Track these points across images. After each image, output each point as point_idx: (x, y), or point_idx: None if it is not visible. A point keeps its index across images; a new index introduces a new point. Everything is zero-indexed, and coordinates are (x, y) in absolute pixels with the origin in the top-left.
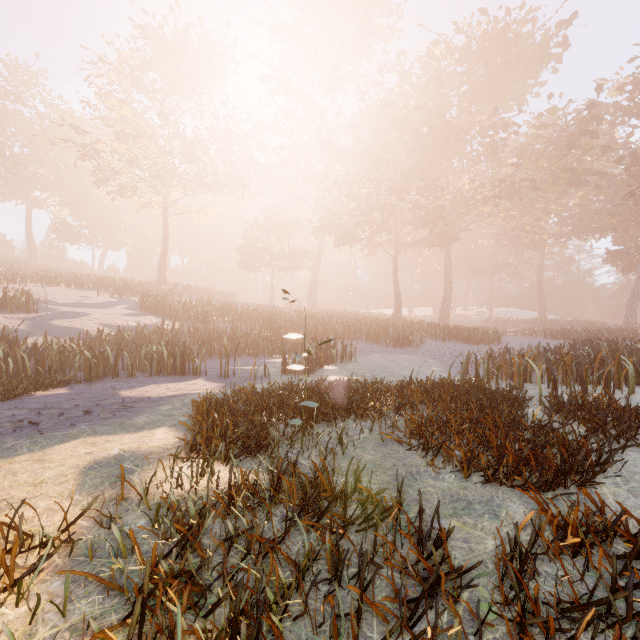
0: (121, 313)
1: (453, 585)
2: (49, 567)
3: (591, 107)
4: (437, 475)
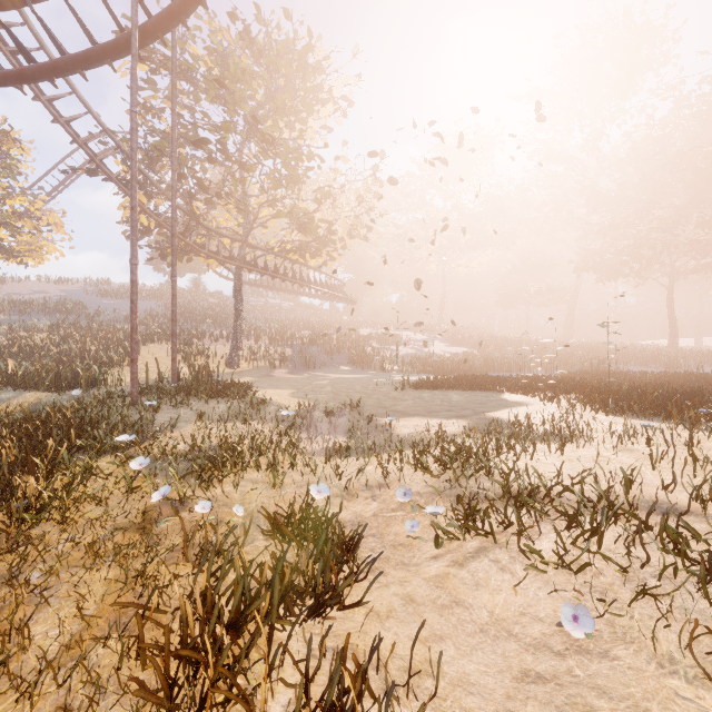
0: (443, 345)
1: None
2: None
3: None
4: None
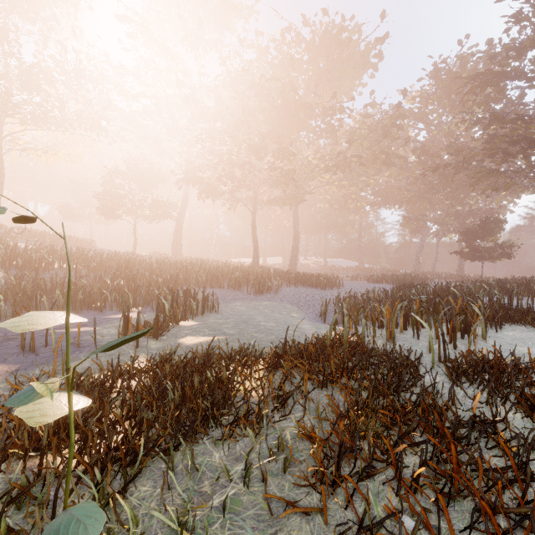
0: None
1: None
2: None
3: (399, 106)
4: None
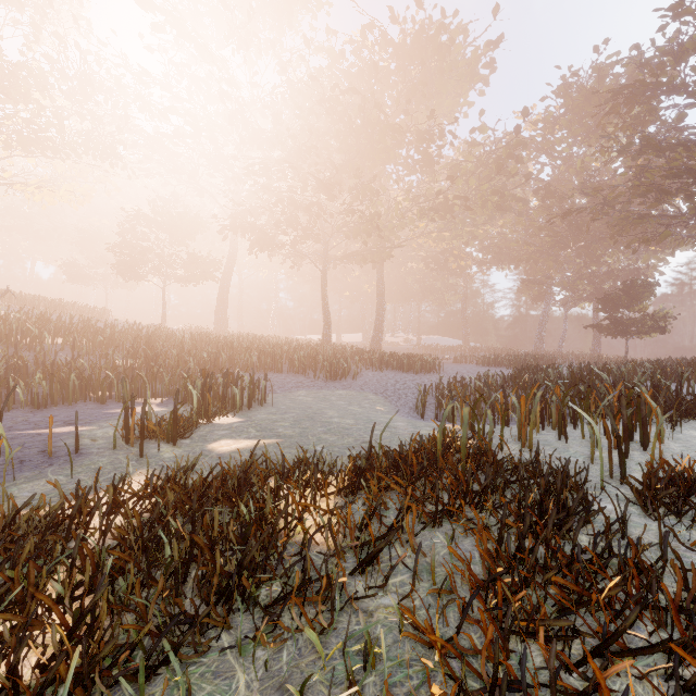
0: None
1: None
2: None
3: (518, 130)
4: None
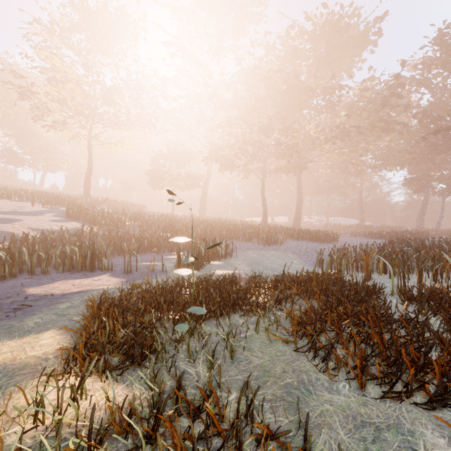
0: (49, 219)
1: None
2: None
3: (398, 77)
4: (330, 384)
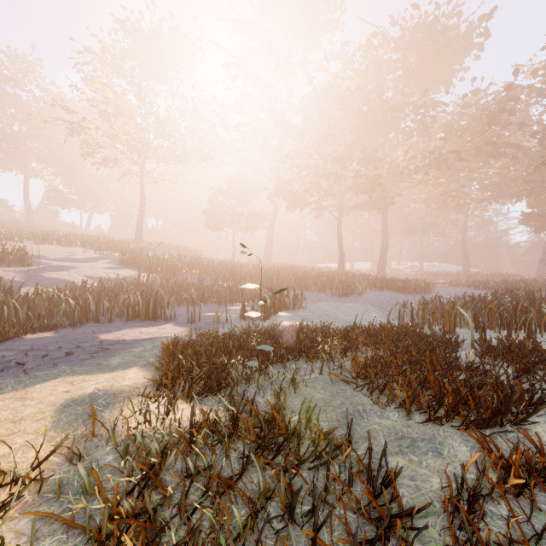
0: (103, 267)
1: (403, 524)
2: (19, 504)
3: (509, 88)
4: (382, 413)
